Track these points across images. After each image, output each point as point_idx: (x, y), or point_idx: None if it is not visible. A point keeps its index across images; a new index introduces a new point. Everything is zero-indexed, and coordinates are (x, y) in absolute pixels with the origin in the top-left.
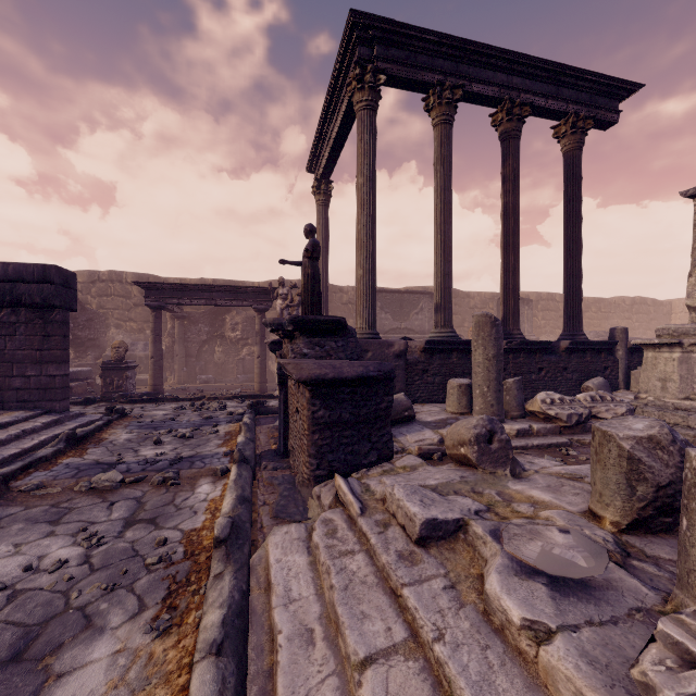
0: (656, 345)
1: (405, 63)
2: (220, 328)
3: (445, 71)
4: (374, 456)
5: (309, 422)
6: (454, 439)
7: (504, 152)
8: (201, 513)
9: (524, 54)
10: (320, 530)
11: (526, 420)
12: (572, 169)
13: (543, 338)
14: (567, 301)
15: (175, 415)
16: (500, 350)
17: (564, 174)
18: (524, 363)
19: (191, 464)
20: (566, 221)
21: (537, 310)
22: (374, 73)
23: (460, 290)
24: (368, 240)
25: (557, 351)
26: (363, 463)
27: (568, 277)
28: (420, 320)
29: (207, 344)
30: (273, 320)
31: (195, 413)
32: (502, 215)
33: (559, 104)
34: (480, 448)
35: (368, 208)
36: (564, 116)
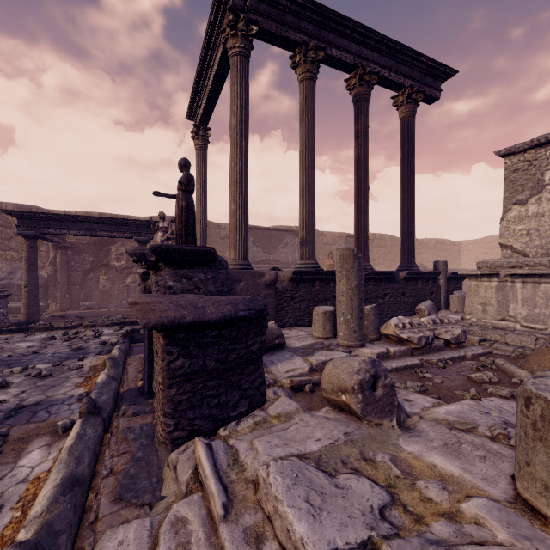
0: (478, 275)
1: (274, 19)
2: (105, 258)
3: (309, 33)
4: (245, 405)
5: (164, 374)
6: (333, 384)
7: (356, 112)
8: (8, 509)
9: (373, 30)
10: (165, 546)
11: (382, 342)
12: (408, 132)
13: (376, 268)
14: (403, 239)
15: (41, 347)
16: (362, 281)
17: (402, 136)
18: (373, 290)
19: (32, 417)
20: (403, 174)
21: (373, 247)
22: (247, 22)
23: (316, 230)
24: (240, 178)
25: (397, 280)
26: (232, 416)
27: (404, 220)
28: (285, 253)
29: (92, 272)
30: (134, 249)
31: (64, 344)
32: (355, 165)
33: (399, 78)
34: (364, 397)
35: (240, 147)
36: (402, 89)
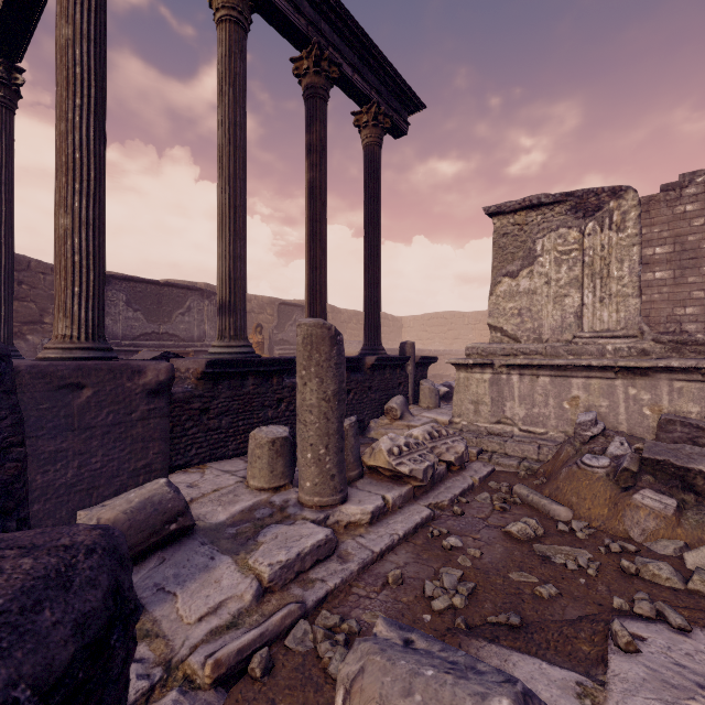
0: (469, 365)
1: None
2: None
3: None
4: None
5: None
6: None
7: (310, 113)
8: None
9: None
10: None
11: (368, 481)
12: (374, 165)
13: None
14: (368, 312)
15: None
16: (343, 383)
17: (366, 169)
18: None
19: None
20: (367, 222)
21: None
22: None
23: None
24: (84, 159)
25: (362, 368)
26: None
27: (369, 285)
28: (187, 323)
29: None
30: None
31: None
32: (308, 194)
33: (364, 85)
34: None
35: (84, 93)
36: (367, 104)
